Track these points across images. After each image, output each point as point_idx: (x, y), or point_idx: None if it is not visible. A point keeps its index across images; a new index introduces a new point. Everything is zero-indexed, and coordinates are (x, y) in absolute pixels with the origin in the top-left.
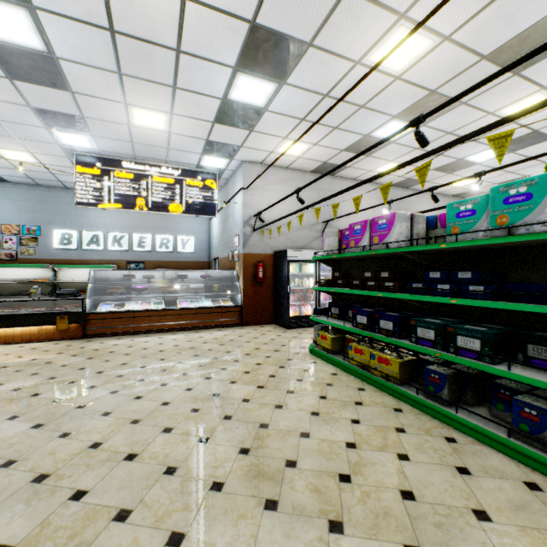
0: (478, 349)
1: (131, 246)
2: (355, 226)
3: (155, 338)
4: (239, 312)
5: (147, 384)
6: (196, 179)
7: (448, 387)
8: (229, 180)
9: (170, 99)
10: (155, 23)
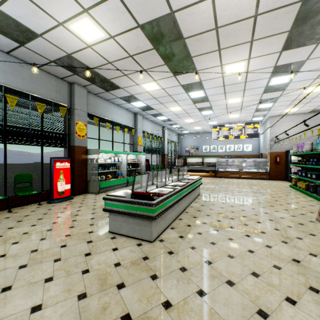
0: (314, 177)
1: (225, 150)
2: (298, 145)
3: (235, 179)
4: (268, 174)
5: (234, 184)
6: (250, 125)
7: (311, 188)
8: (265, 122)
9: (240, 112)
10: (236, 105)
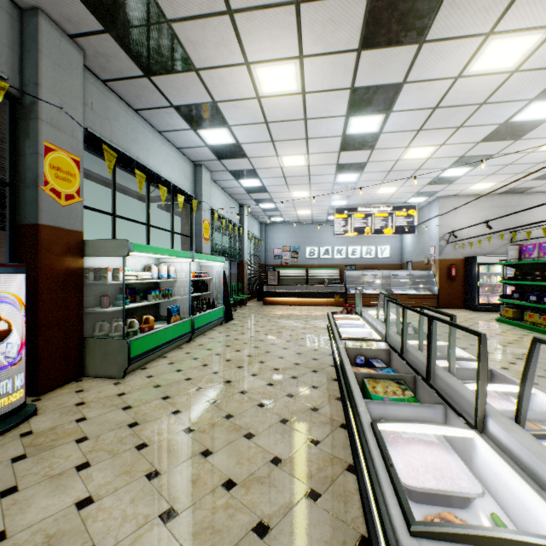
0: None
1: (347, 255)
2: (528, 246)
3: None
4: (436, 299)
5: None
6: (401, 211)
7: None
8: (424, 207)
9: (403, 182)
10: (411, 166)
